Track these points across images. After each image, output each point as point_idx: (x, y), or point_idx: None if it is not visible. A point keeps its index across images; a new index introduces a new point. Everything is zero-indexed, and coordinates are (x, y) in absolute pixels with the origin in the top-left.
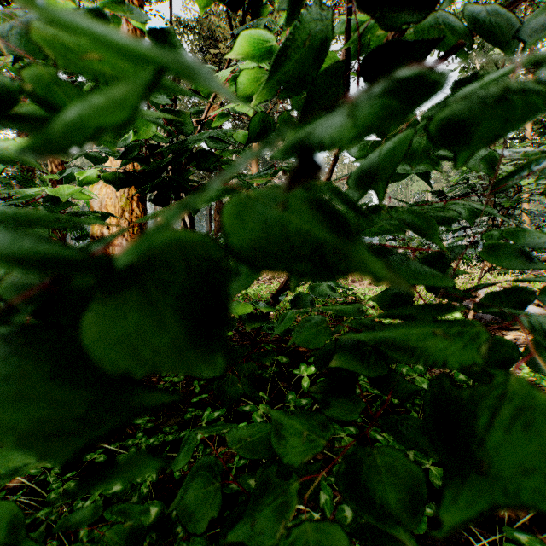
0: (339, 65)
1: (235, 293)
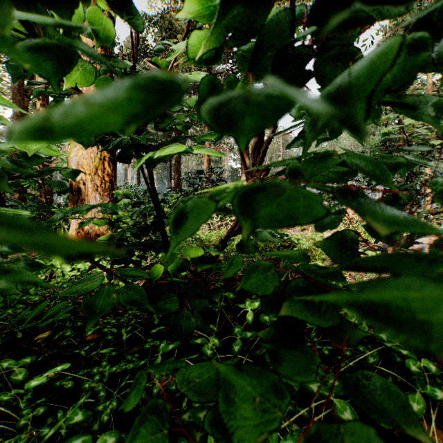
0: (287, 13)
1: (179, 241)
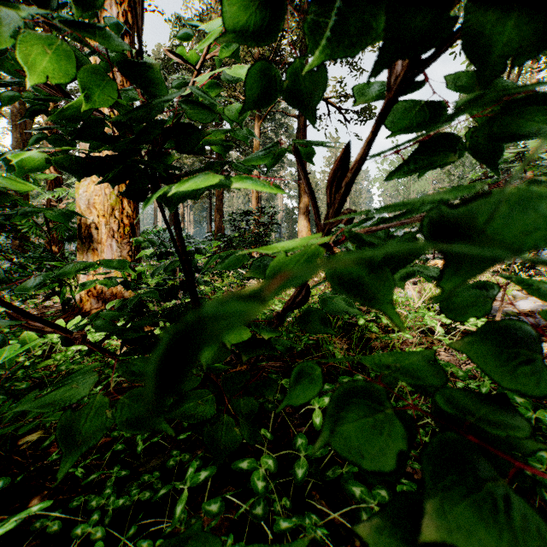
0: None
1: None
